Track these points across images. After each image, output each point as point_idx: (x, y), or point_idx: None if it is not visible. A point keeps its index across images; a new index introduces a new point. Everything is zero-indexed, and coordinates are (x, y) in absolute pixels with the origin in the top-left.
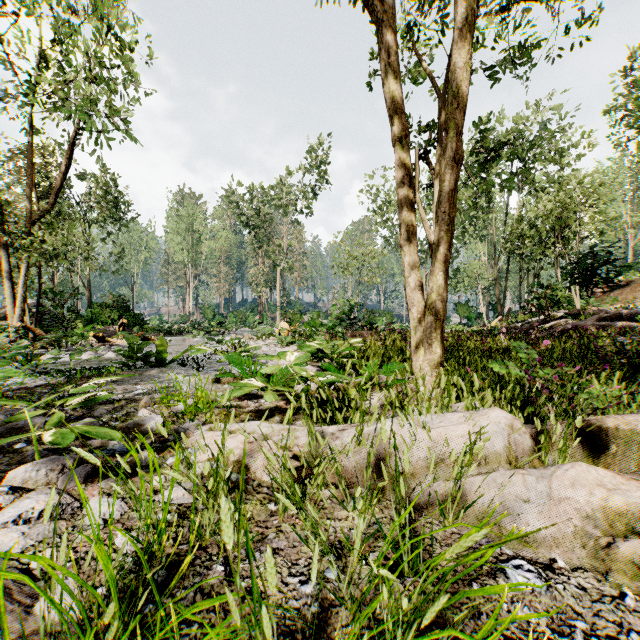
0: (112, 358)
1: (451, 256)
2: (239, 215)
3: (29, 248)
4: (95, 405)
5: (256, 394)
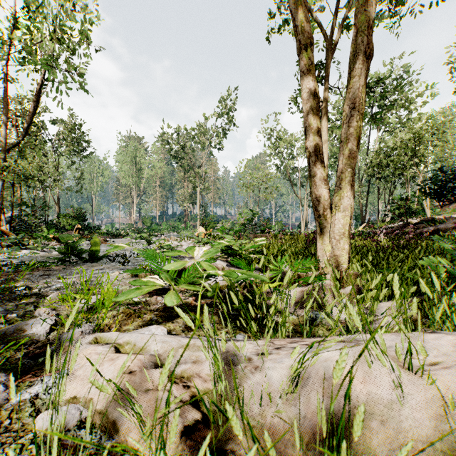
0: (58, 254)
1: None
2: (169, 150)
3: (4, 169)
4: (3, 301)
5: (168, 288)
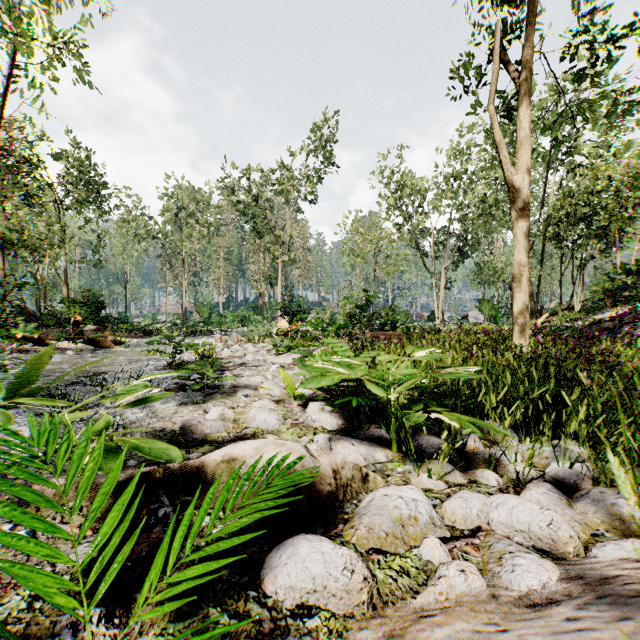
0: None
1: (471, 248)
2: (236, 202)
3: None
4: None
5: None
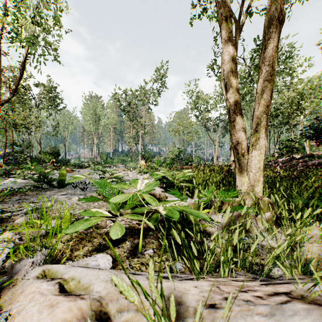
0: None
1: None
2: (119, 105)
3: None
4: None
5: None
